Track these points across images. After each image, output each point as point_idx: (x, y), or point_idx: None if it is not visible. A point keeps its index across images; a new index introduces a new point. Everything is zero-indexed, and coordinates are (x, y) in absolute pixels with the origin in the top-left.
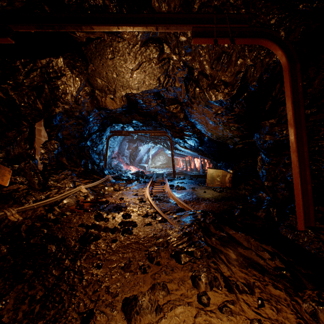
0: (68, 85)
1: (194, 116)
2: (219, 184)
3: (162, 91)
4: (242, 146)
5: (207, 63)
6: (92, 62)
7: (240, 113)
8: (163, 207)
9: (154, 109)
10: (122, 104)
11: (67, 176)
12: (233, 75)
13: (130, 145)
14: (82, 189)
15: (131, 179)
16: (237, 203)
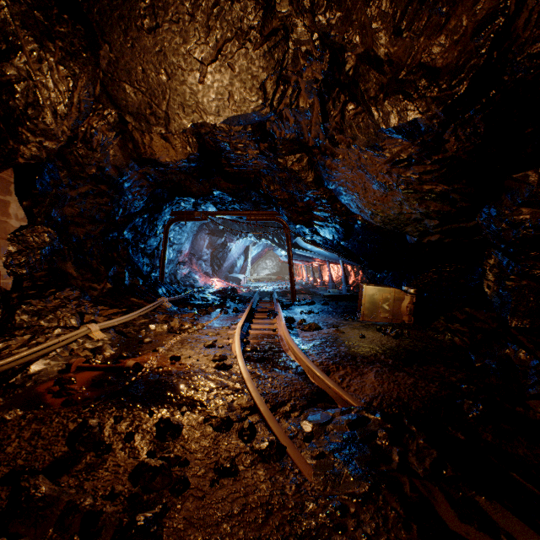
0: (39, 83)
1: (337, 175)
2: (389, 317)
3: (270, 122)
4: (438, 238)
5: (385, 22)
6: (106, 37)
7: (461, 153)
8: (274, 387)
9: (255, 165)
10: (187, 151)
11: (67, 303)
12: (459, 41)
13: (212, 239)
14: (92, 331)
15: (210, 306)
16: (452, 373)
